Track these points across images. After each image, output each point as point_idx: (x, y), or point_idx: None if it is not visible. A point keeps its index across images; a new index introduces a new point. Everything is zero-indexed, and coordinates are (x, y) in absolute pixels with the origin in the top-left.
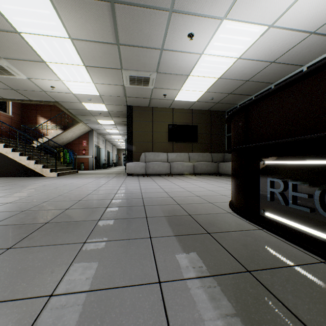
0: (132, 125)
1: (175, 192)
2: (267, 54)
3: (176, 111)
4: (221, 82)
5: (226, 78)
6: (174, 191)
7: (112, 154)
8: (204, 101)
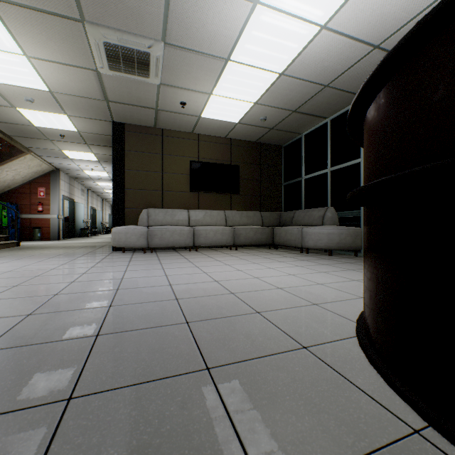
0: (123, 158)
1: (200, 300)
2: (373, 23)
3: (204, 139)
4: (283, 83)
5: (293, 76)
6: (199, 296)
7: (101, 213)
8: (250, 124)
